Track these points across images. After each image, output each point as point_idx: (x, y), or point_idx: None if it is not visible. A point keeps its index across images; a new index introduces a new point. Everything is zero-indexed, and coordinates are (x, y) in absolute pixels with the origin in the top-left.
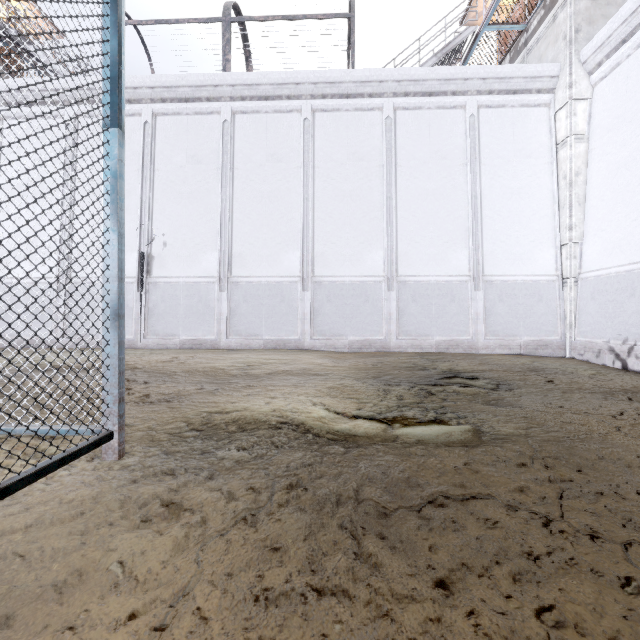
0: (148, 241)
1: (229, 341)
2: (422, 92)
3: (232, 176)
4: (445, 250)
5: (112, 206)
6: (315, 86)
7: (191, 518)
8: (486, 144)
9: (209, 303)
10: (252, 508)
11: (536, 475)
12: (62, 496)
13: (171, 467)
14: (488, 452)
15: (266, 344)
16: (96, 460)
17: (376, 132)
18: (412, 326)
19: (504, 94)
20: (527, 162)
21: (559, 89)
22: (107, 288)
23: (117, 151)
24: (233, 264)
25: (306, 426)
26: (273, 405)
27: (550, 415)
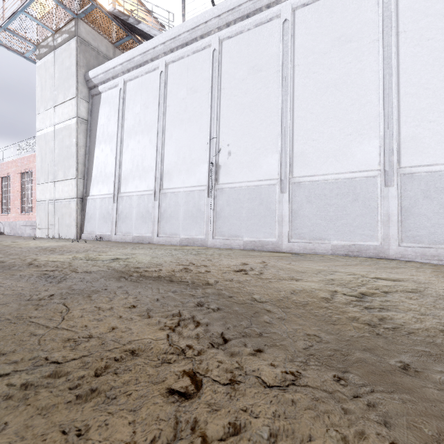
0: (216, 153)
1: (291, 244)
2: None
3: (292, 74)
4: None
5: None
6: None
7: None
8: None
9: (270, 205)
10: None
11: None
12: None
13: None
14: None
15: (335, 249)
16: None
17: None
18: None
19: None
20: None
21: None
22: None
23: None
24: (294, 164)
25: None
26: None
27: None
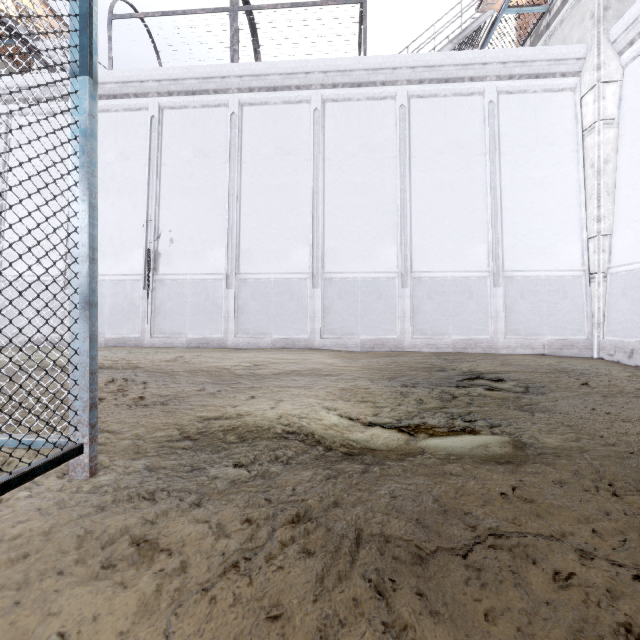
0: (155, 238)
1: (237, 340)
2: (438, 79)
3: (240, 170)
4: (462, 244)
5: (81, 171)
6: (325, 75)
7: (167, 563)
8: (506, 132)
9: (216, 301)
10: (247, 549)
11: (606, 505)
12: (6, 530)
13: (151, 489)
14: (539, 472)
15: (275, 343)
16: (68, 476)
17: (389, 122)
18: (427, 324)
19: (526, 79)
20: (550, 150)
21: (586, 72)
22: (75, 270)
23: (87, 104)
24: (241, 260)
25: (316, 436)
26: (279, 410)
27: (599, 424)
